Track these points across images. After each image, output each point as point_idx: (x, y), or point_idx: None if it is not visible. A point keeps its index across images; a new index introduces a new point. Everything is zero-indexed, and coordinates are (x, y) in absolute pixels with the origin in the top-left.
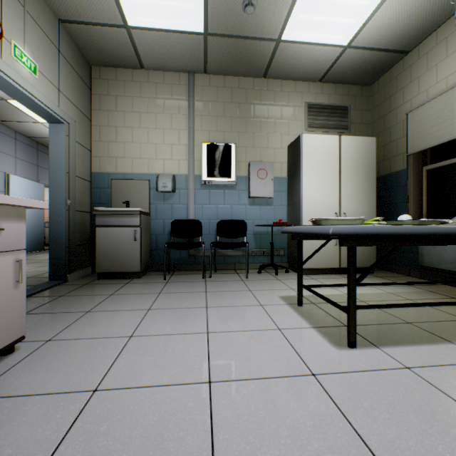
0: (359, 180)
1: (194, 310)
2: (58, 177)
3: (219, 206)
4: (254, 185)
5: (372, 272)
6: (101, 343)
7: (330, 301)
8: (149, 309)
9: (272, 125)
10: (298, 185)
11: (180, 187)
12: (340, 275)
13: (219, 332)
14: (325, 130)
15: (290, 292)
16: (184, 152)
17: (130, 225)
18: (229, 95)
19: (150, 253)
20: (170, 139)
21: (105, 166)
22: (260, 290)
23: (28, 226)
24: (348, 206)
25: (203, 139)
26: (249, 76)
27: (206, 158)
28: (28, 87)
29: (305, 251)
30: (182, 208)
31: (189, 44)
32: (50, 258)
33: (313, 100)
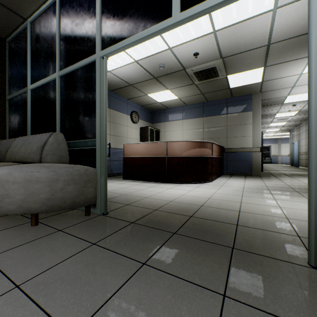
0: None
1: None
2: (293, 151)
3: None
4: None
5: None
6: None
7: None
8: None
9: None
10: None
11: None
12: None
13: None
14: None
15: None
16: None
17: None
18: None
19: None
20: None
21: None
22: None
23: None
24: None
25: None
26: None
27: None
28: None
29: None
30: None
31: None
32: (291, 163)
33: None
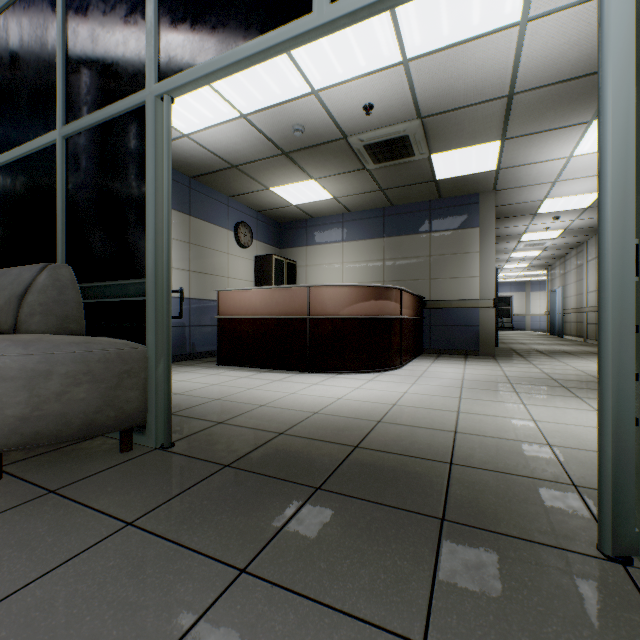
0: None
1: None
2: (553, 306)
3: None
4: None
5: None
6: None
7: None
8: None
9: None
10: None
11: None
12: None
13: None
14: None
15: None
16: None
17: None
18: None
19: None
20: None
21: None
22: None
23: None
24: None
25: None
26: None
27: None
28: None
29: None
30: None
31: None
32: (550, 329)
33: None
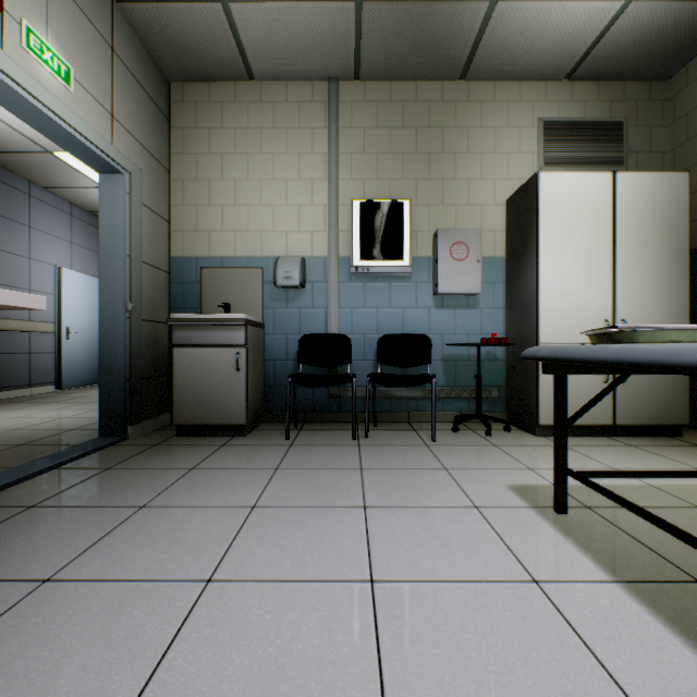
0: (653, 257)
1: (341, 513)
2: (113, 263)
3: (382, 311)
4: (445, 272)
5: (679, 435)
6: (145, 596)
7: (669, 527)
8: (255, 507)
9: (477, 164)
10: (531, 269)
11: (314, 278)
12: (616, 439)
13: (398, 581)
14: (577, 168)
15: (527, 476)
16: (320, 218)
17: (229, 344)
18: (398, 116)
19: (264, 391)
20: (297, 196)
21: (191, 246)
22: (465, 469)
23: (89, 347)
24: (631, 306)
25: (353, 194)
26: (434, 79)
27: (359, 227)
28: (53, 105)
29: (544, 392)
30: (318, 314)
31: (330, 23)
32: (101, 400)
33: (555, 115)
